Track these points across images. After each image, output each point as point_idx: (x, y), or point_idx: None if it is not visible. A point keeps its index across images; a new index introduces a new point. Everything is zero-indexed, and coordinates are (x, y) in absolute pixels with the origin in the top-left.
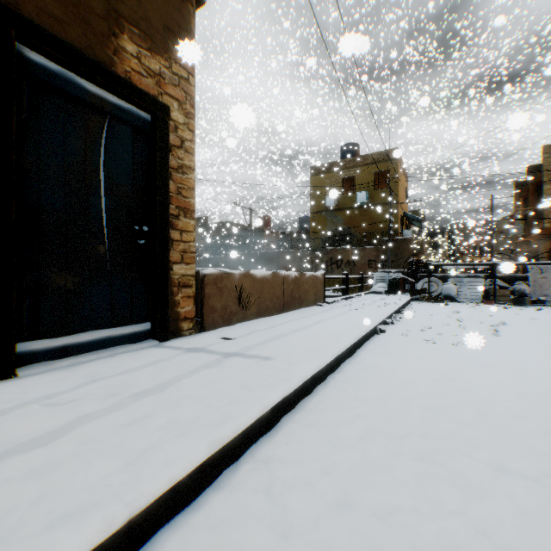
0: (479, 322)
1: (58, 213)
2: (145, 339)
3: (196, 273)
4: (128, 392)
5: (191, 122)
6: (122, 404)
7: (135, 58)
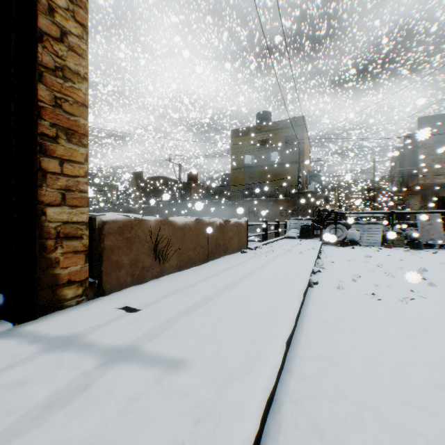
0: (399, 268)
1: None
2: None
3: (93, 219)
4: None
5: (80, 13)
6: None
7: None
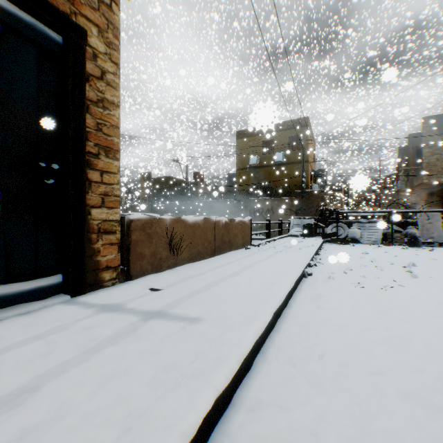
0: (391, 263)
1: None
2: (56, 294)
3: (122, 218)
4: None
5: (114, 54)
6: None
7: None
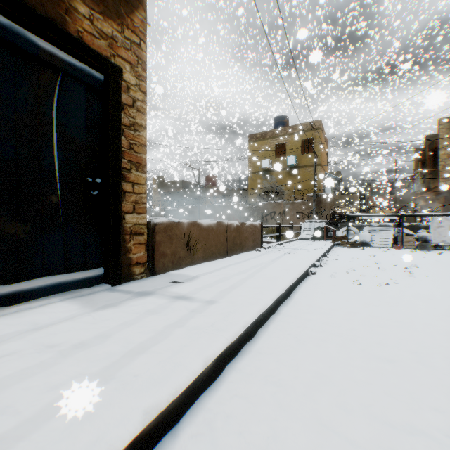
0: (394, 264)
1: (7, 164)
2: (99, 283)
3: (148, 222)
4: (68, 343)
5: (143, 84)
6: (58, 358)
7: (88, 20)
